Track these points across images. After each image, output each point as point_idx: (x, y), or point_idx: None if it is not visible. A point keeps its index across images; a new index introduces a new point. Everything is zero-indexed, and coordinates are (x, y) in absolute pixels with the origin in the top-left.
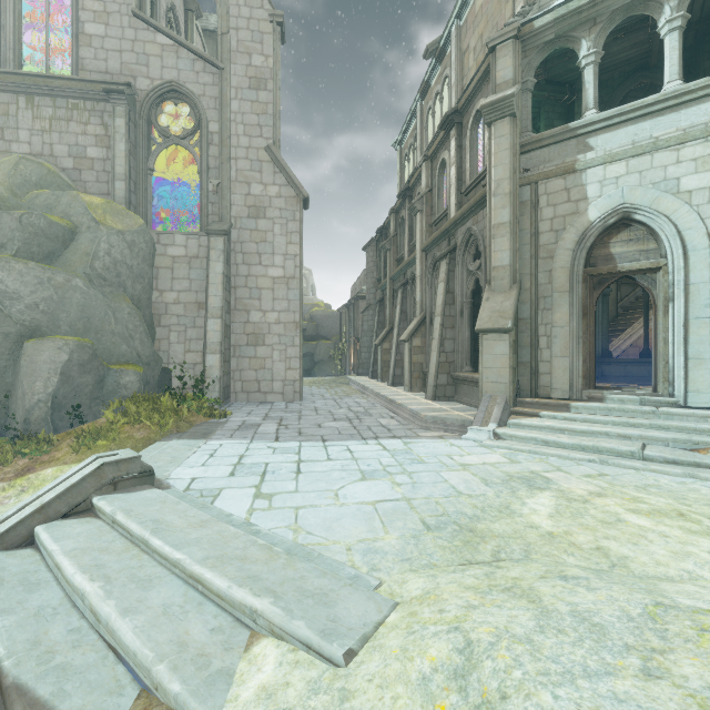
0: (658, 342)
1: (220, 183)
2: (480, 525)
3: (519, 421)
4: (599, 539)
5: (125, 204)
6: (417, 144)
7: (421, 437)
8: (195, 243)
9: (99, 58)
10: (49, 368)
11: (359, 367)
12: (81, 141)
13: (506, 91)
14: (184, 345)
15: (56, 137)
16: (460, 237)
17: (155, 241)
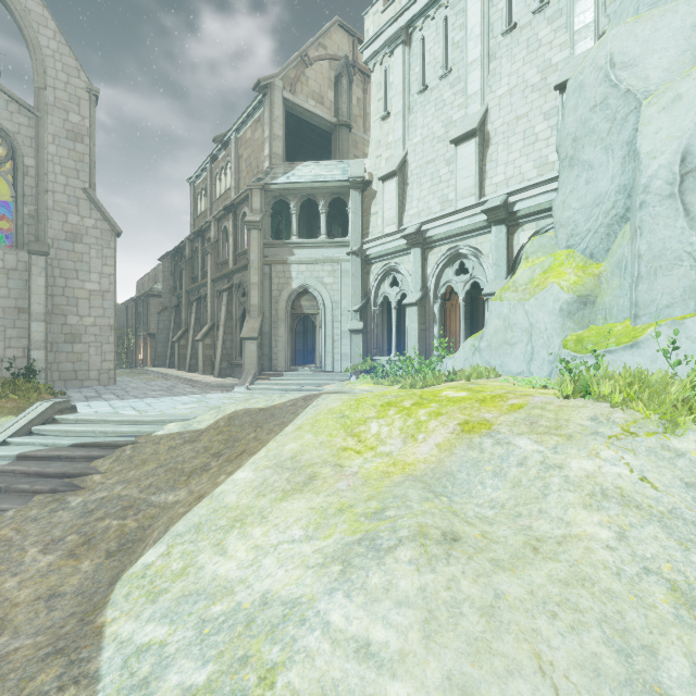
0: (317, 345)
1: (36, 209)
2: None
3: (260, 381)
4: None
5: None
6: (208, 194)
7: (211, 393)
8: (14, 258)
9: None
10: None
11: (156, 360)
12: None
13: (257, 216)
14: (4, 342)
15: None
16: (235, 281)
17: None
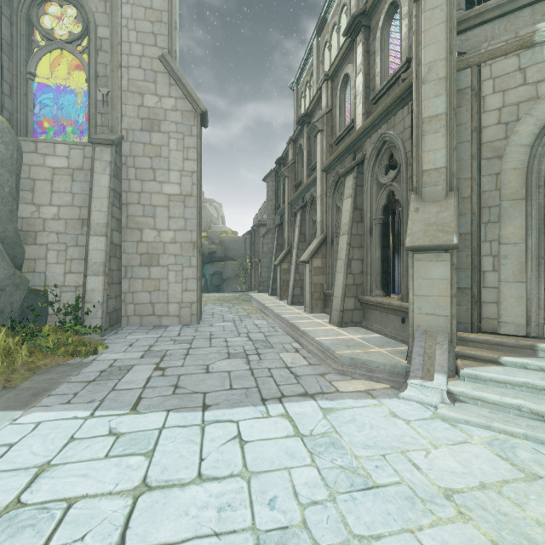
0: None
1: (110, 92)
2: None
3: (478, 372)
4: None
5: None
6: (314, 79)
7: (342, 395)
8: (79, 154)
9: None
10: None
11: (260, 285)
12: None
13: None
14: (64, 266)
15: None
16: (370, 148)
17: (32, 150)
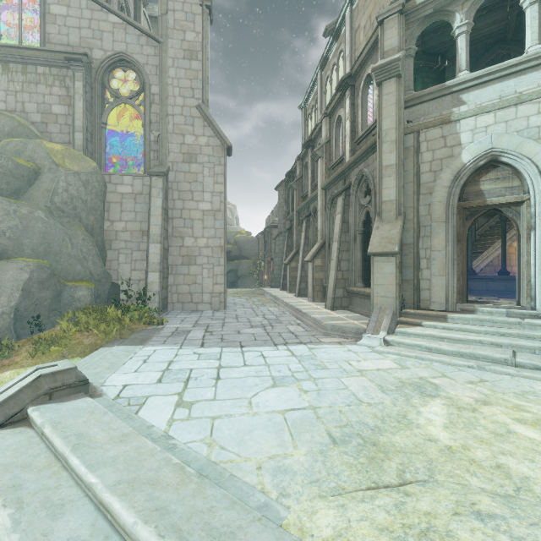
0: (521, 264)
1: (160, 134)
2: (382, 437)
3: (405, 329)
4: (496, 455)
5: (83, 151)
6: (318, 106)
7: (323, 343)
8: (140, 182)
9: (62, 33)
10: (12, 285)
11: (272, 281)
12: (47, 100)
13: (393, 56)
14: (131, 265)
15: (26, 96)
16: (354, 178)
17: (107, 181)
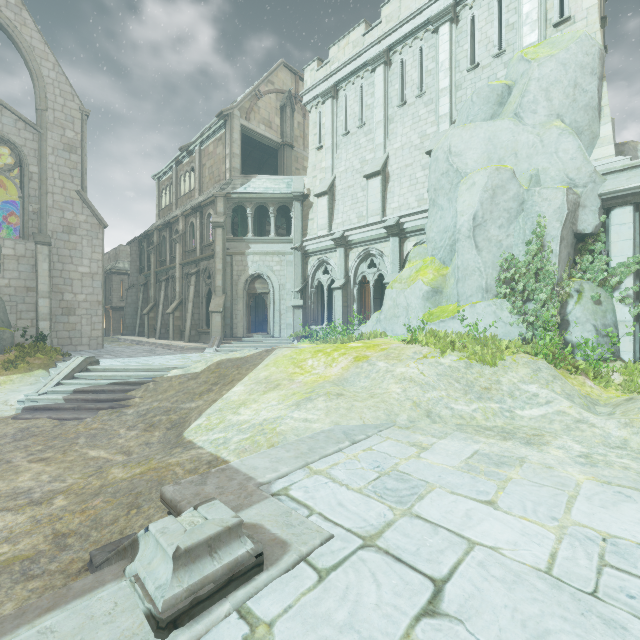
0: (268, 317)
1: (39, 207)
2: None
3: (225, 345)
4: None
5: None
6: (173, 191)
7: (187, 353)
8: (23, 247)
9: None
10: None
11: (124, 330)
12: None
13: (221, 218)
14: (16, 315)
15: None
16: (202, 267)
17: None
